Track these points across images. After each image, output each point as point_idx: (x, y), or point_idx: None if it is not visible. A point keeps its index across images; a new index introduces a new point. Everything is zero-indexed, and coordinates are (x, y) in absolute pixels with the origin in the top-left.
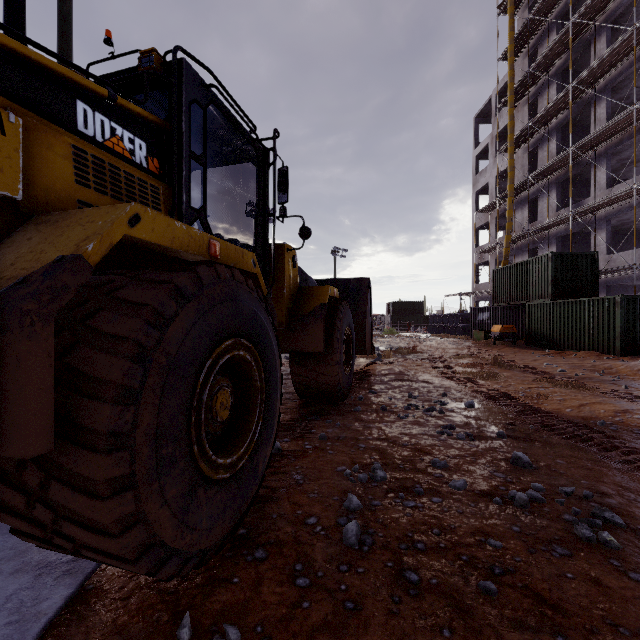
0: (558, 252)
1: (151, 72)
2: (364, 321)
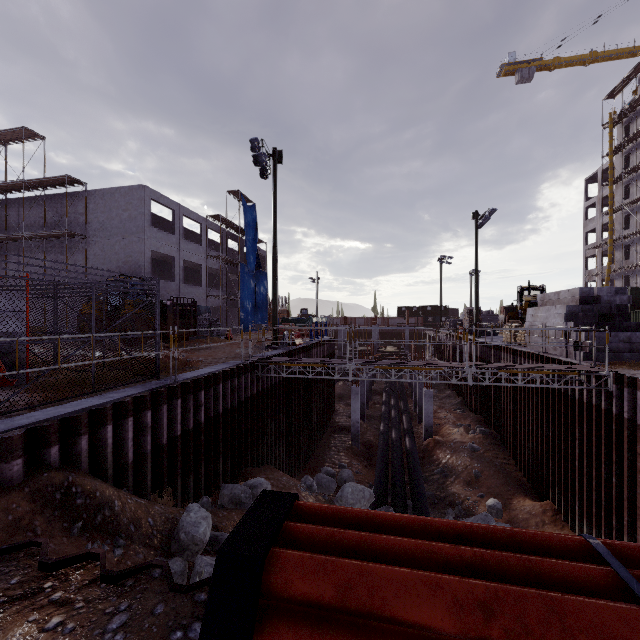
0: (633, 287)
1: (542, 290)
2: None
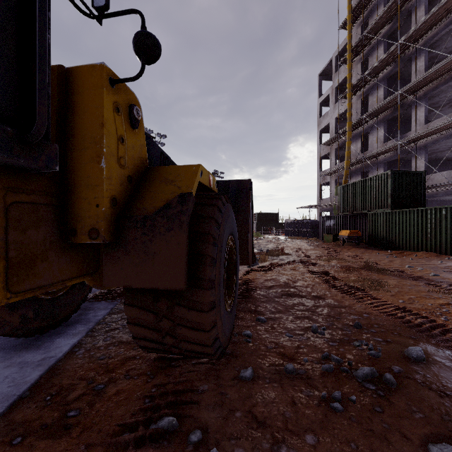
0: (395, 170)
1: None
2: (246, 227)
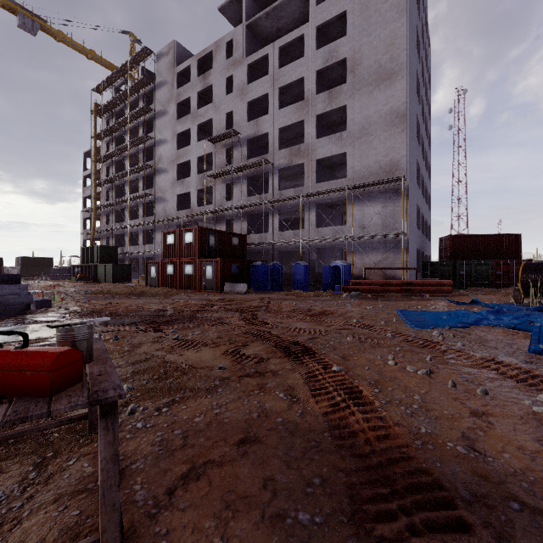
0: (102, 245)
1: None
2: (1, 272)
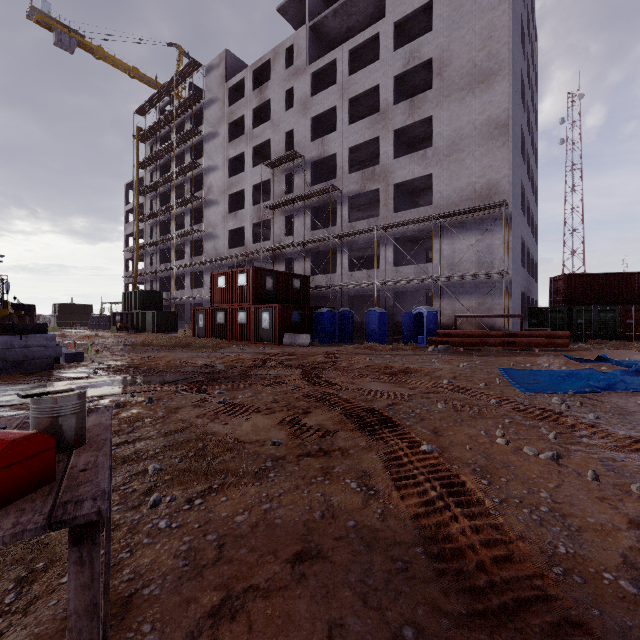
0: (145, 290)
1: None
2: (33, 320)
